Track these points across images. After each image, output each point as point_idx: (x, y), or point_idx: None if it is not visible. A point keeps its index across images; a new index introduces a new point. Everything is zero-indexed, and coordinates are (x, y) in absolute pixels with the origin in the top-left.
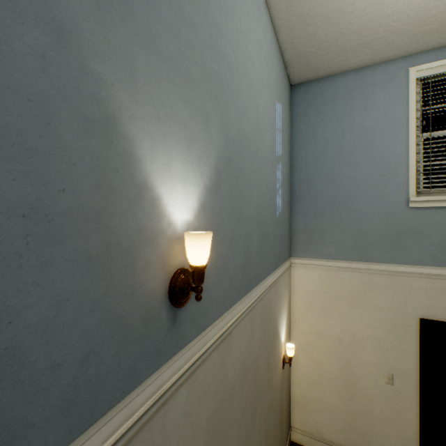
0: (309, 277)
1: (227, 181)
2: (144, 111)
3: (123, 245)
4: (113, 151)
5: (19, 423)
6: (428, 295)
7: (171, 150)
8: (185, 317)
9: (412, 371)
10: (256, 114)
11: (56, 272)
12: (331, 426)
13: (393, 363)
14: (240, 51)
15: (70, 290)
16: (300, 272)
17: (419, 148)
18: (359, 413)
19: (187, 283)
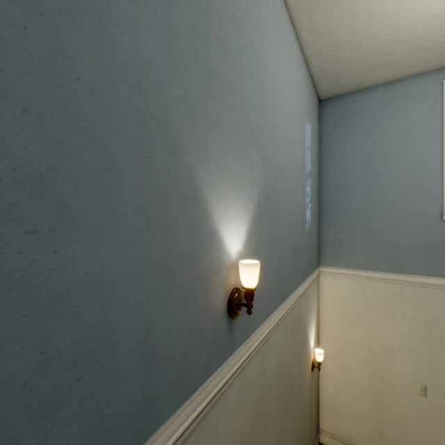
0: (338, 286)
1: (266, 210)
2: (213, 177)
3: (202, 276)
4: (197, 212)
5: (157, 391)
6: None
7: (228, 199)
8: (237, 326)
9: None
10: (288, 143)
11: (172, 299)
12: (360, 432)
13: (426, 375)
14: (275, 95)
15: (177, 310)
16: (328, 280)
17: None
18: (390, 422)
19: (239, 299)
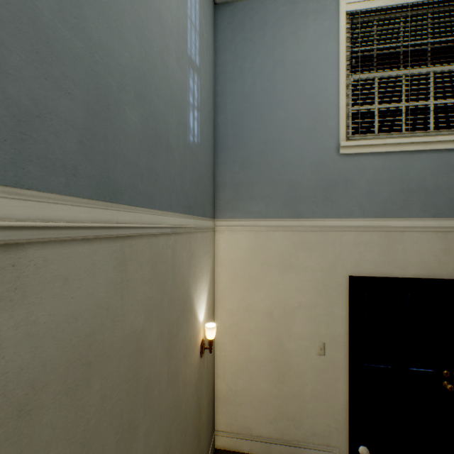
0: (237, 242)
1: None
2: None
3: None
4: None
5: None
6: (357, 250)
7: None
8: None
9: (343, 336)
10: None
11: None
12: (261, 419)
13: (324, 330)
14: None
15: None
16: (225, 236)
17: (349, 92)
18: (291, 395)
19: None
